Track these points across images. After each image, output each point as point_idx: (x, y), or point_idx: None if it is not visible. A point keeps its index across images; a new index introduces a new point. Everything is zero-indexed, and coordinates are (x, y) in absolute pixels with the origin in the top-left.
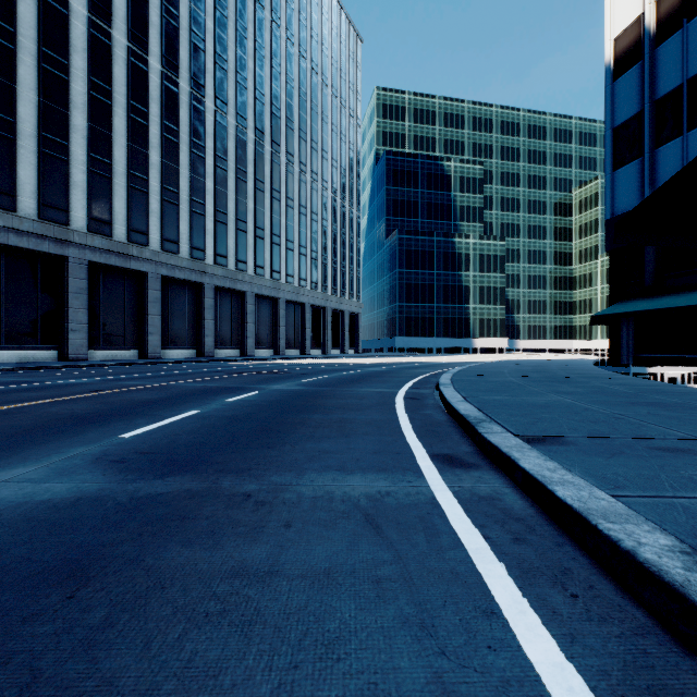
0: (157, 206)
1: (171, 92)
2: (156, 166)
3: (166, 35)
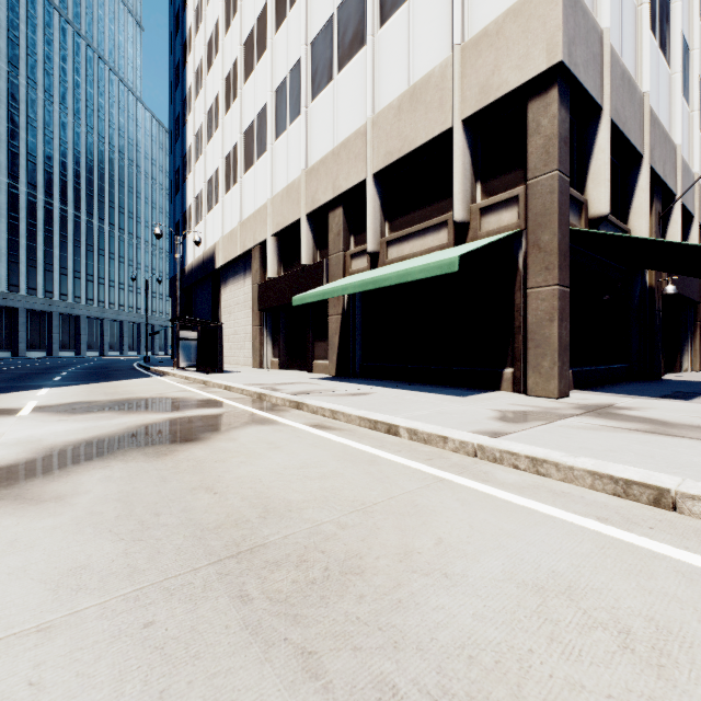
0: (24, 269)
1: (33, 202)
2: (24, 246)
3: (30, 170)
